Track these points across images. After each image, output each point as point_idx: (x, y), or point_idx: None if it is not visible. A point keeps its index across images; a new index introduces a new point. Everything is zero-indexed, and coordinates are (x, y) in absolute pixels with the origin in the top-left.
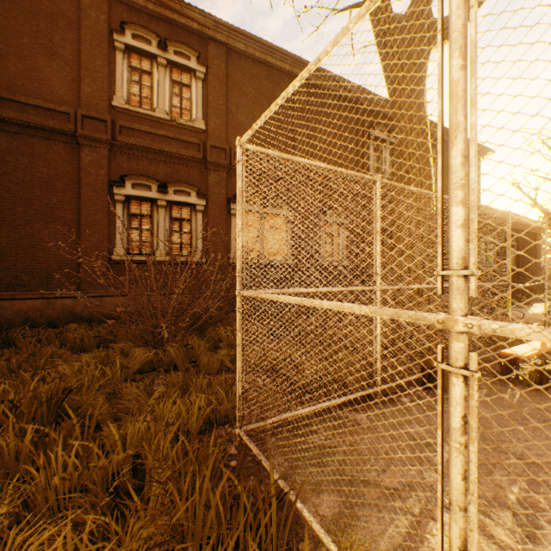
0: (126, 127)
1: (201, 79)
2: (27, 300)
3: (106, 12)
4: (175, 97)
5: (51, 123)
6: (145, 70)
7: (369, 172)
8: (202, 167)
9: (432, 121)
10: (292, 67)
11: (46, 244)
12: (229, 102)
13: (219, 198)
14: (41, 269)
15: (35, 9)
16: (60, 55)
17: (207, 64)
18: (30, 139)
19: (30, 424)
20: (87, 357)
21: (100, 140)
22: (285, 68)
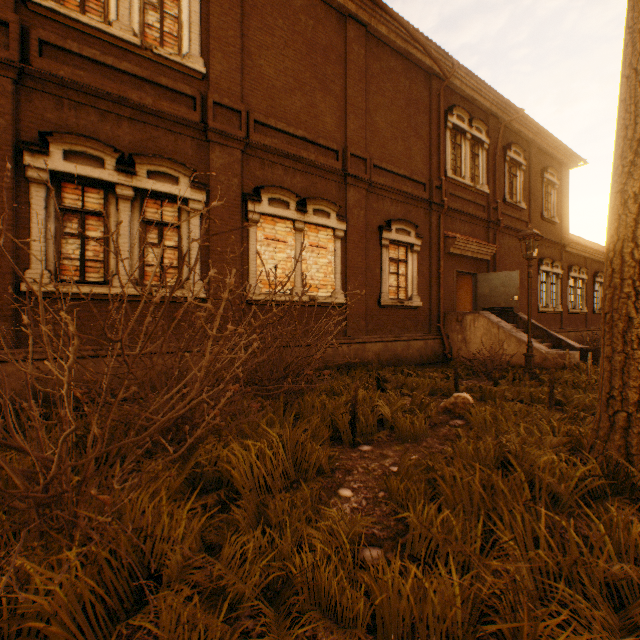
0: (54, 46)
1: None
2: None
3: None
4: (150, 11)
5: None
6: None
7: (446, 174)
8: (200, 137)
9: (523, 112)
10: None
11: None
12: (246, 35)
13: (228, 192)
14: None
15: None
16: None
17: None
18: None
19: None
20: None
21: None
22: None
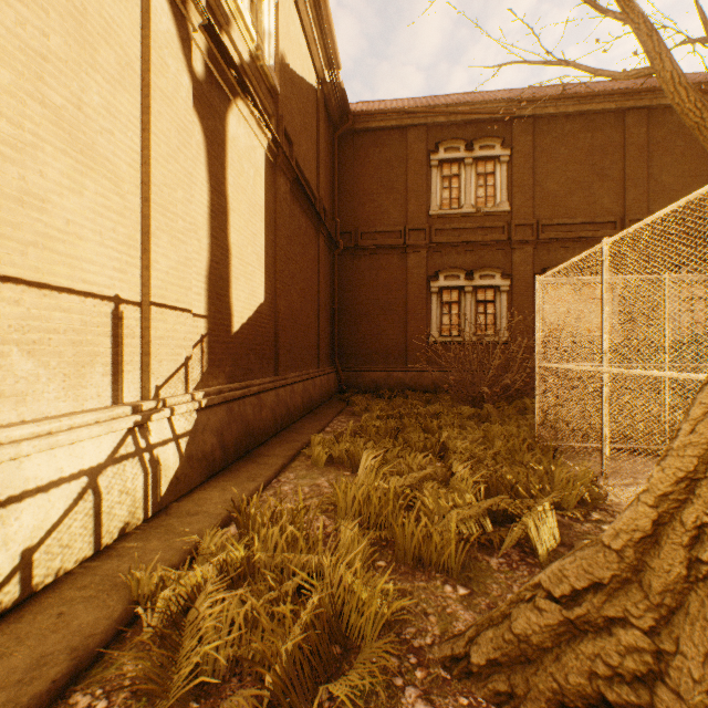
0: (439, 229)
1: (505, 162)
2: (376, 372)
3: (424, 141)
4: (479, 188)
5: (389, 242)
6: (454, 174)
7: None
8: (506, 248)
9: None
10: (620, 102)
11: (386, 332)
12: (535, 173)
13: (523, 276)
14: (383, 349)
15: (380, 162)
16: (394, 189)
17: (511, 144)
18: (377, 257)
19: (434, 420)
20: (436, 405)
21: (420, 246)
22: (609, 108)
